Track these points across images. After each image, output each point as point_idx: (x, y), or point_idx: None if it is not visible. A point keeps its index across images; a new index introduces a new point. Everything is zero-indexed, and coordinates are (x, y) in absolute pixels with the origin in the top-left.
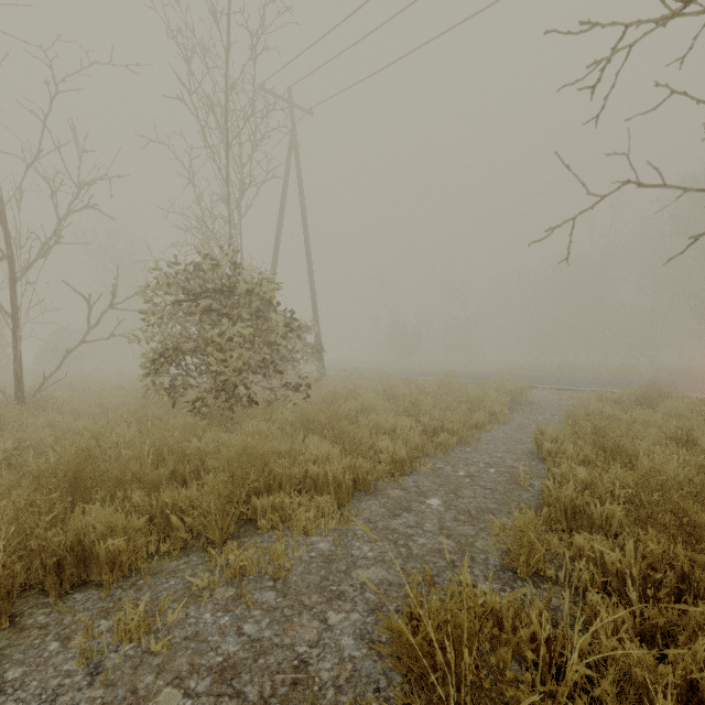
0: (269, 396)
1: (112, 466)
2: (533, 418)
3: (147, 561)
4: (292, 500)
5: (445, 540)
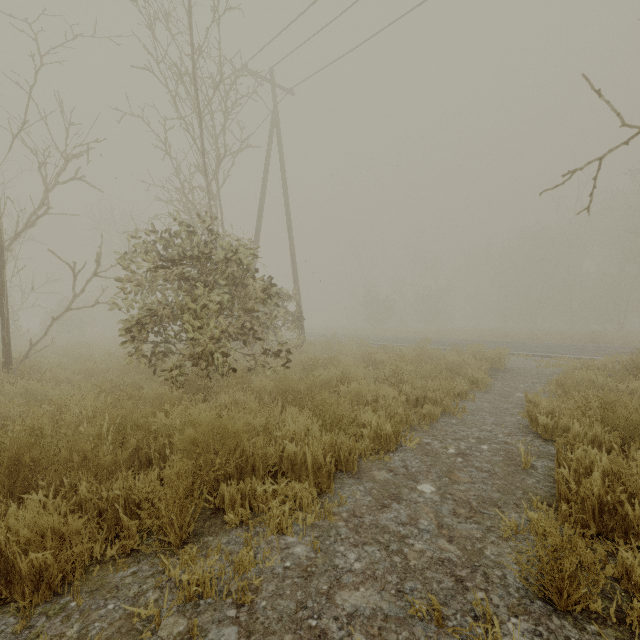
0: (249, 362)
1: (65, 446)
2: (514, 385)
3: (88, 569)
4: (265, 487)
5: (447, 545)
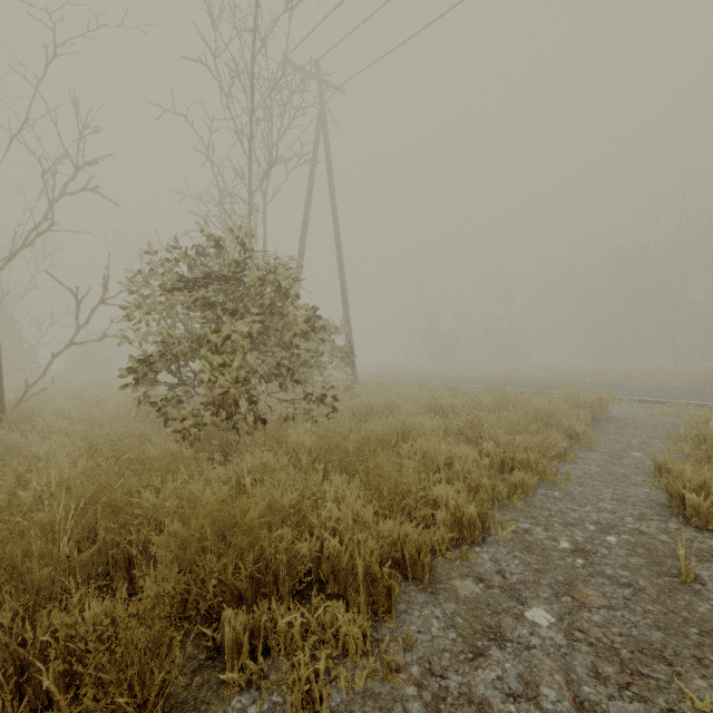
0: (286, 409)
1: None
2: (625, 441)
3: None
4: (291, 617)
5: None
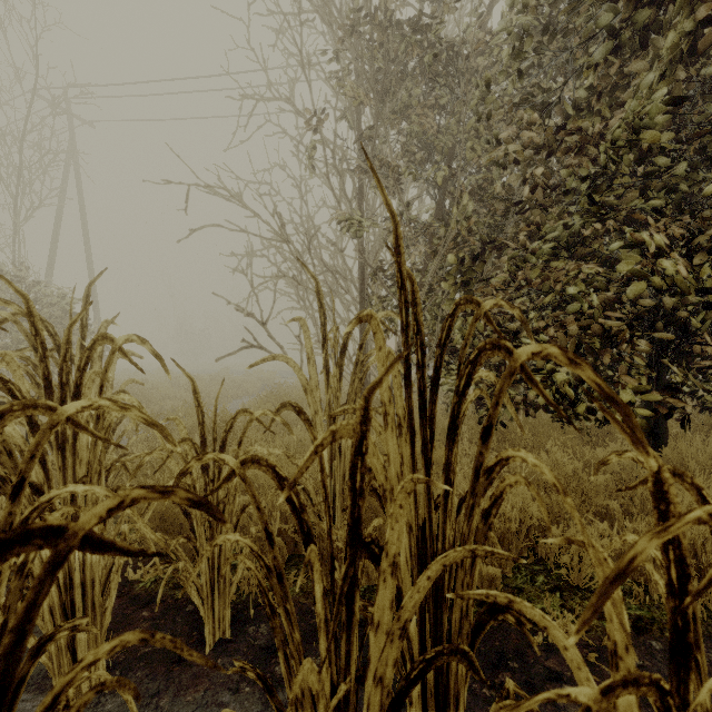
0: None
1: None
2: None
3: None
4: None
5: None
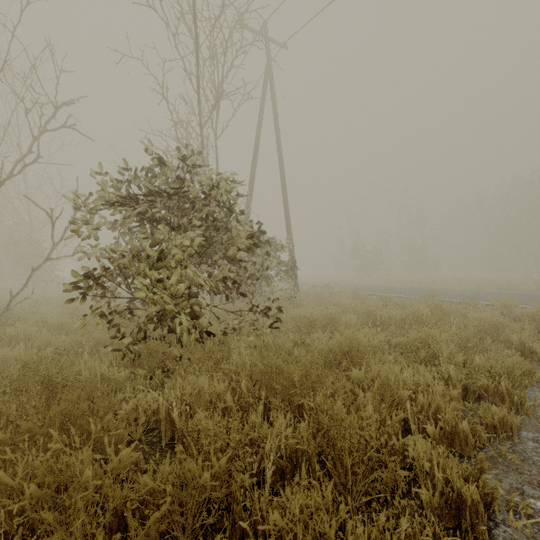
0: (233, 320)
1: None
2: None
3: None
4: None
5: None
